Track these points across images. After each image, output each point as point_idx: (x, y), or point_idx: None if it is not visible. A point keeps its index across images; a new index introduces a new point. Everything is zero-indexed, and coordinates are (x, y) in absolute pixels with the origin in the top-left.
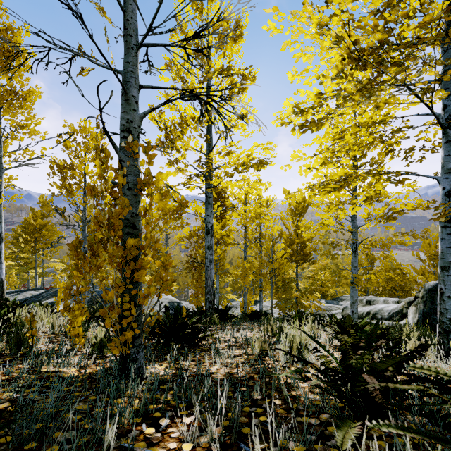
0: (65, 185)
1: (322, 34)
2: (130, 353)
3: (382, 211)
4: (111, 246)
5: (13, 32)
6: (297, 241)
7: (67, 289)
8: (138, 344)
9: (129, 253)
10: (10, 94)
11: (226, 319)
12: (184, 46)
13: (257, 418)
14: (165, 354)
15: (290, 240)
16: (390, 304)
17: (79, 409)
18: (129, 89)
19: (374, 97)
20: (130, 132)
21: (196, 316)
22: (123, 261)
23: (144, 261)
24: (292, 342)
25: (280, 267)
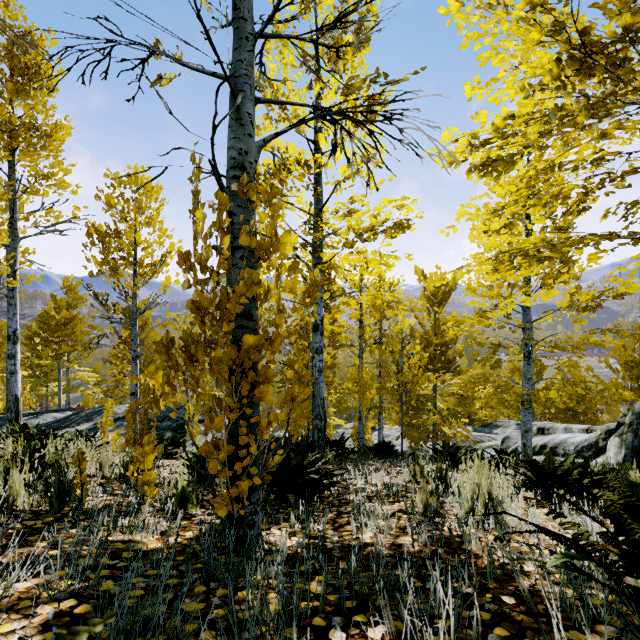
0: (108, 261)
1: (528, 20)
2: (244, 514)
3: (590, 295)
4: (222, 347)
5: (34, 40)
6: (435, 342)
7: (130, 412)
8: (256, 500)
9: (247, 357)
10: (30, 129)
11: (341, 455)
12: (316, 40)
13: (490, 632)
14: (278, 511)
15: (426, 341)
16: (576, 434)
17: (188, 610)
18: (242, 103)
19: (606, 118)
20: (243, 170)
21: (299, 450)
22: (238, 370)
23: (269, 371)
24: (477, 495)
25: (413, 379)
